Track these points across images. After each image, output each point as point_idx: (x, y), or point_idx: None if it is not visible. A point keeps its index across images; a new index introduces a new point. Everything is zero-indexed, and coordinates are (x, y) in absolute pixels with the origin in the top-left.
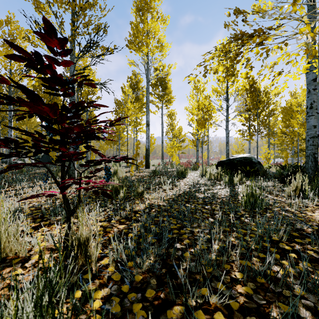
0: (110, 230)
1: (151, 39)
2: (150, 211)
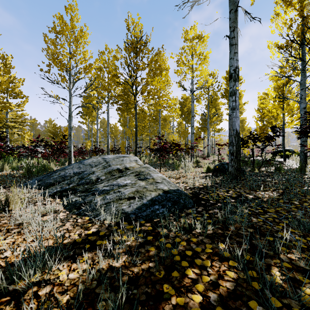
0: None
1: None
2: None
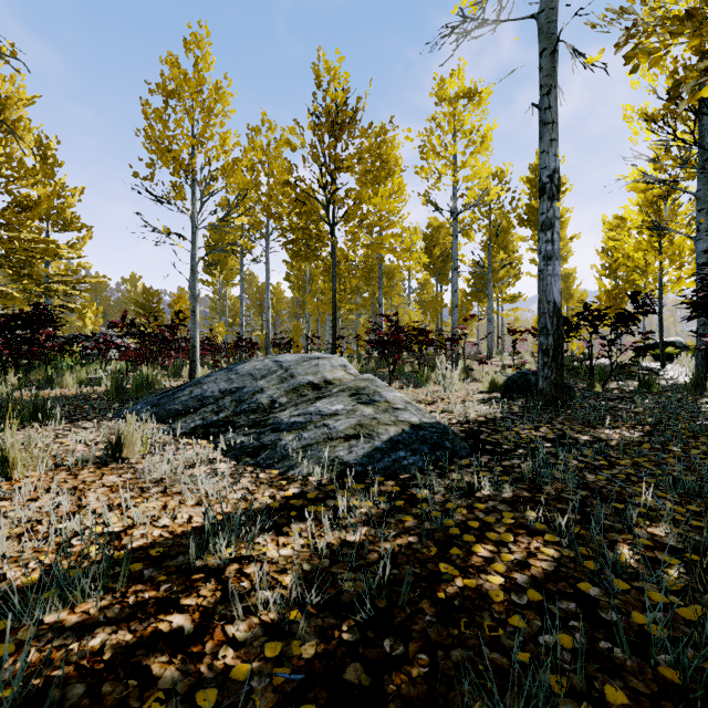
0: None
1: None
2: None
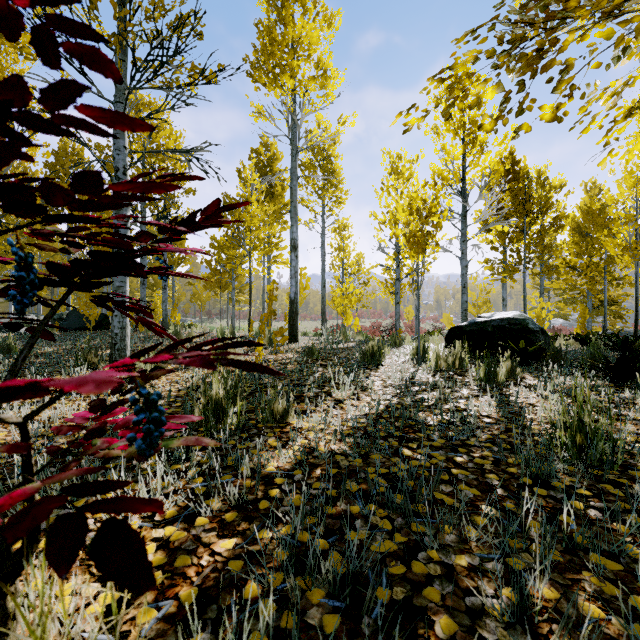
0: (187, 565)
1: (302, 61)
2: (308, 475)
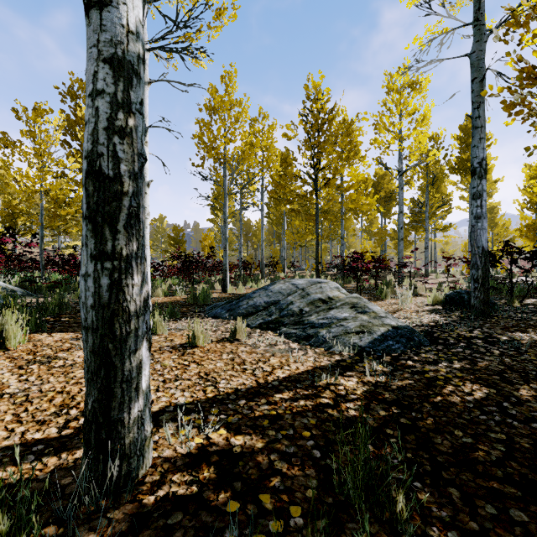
0: None
1: None
2: None
